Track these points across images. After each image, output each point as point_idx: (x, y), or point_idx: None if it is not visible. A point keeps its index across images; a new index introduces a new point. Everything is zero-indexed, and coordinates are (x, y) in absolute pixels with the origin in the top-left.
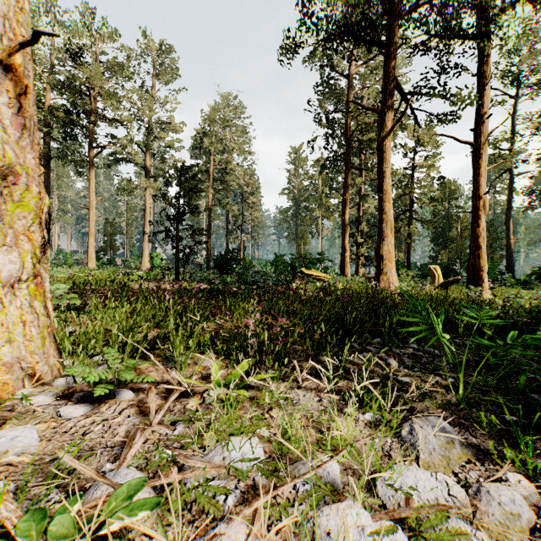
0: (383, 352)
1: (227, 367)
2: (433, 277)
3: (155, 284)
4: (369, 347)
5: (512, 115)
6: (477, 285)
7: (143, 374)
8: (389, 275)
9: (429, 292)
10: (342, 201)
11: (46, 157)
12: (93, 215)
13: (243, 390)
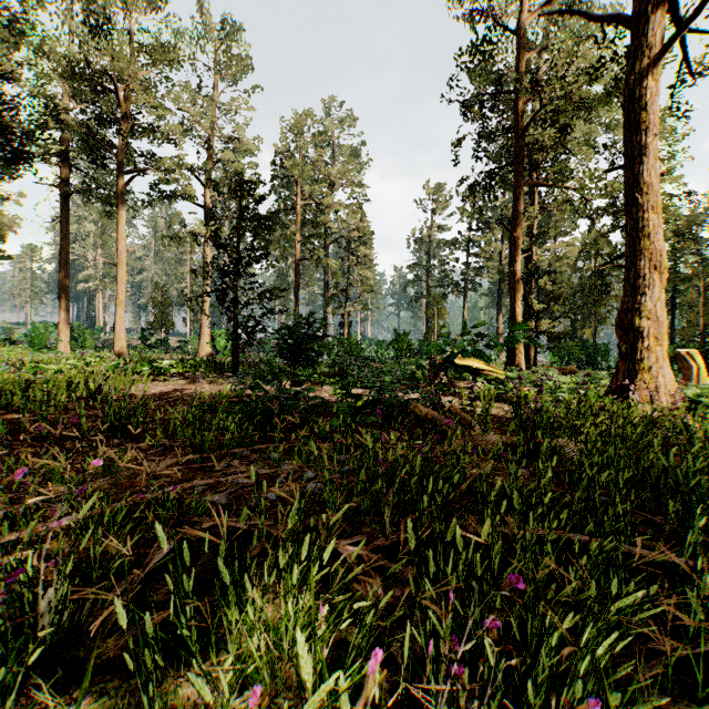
0: None
1: None
2: (685, 370)
3: (184, 384)
4: None
5: None
6: None
7: None
8: (656, 373)
9: None
10: (510, 241)
11: (65, 193)
12: (122, 273)
13: None
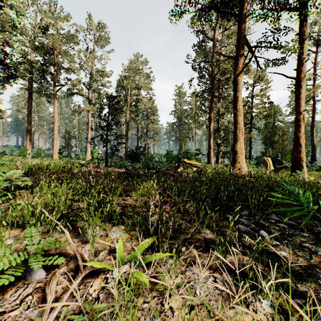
0: (252, 223)
1: (132, 239)
2: (266, 165)
3: (92, 169)
4: (241, 219)
5: (315, 63)
6: (298, 170)
7: (60, 247)
8: (241, 164)
9: (270, 175)
10: (208, 117)
11: (29, 92)
12: (56, 126)
13: (142, 274)
